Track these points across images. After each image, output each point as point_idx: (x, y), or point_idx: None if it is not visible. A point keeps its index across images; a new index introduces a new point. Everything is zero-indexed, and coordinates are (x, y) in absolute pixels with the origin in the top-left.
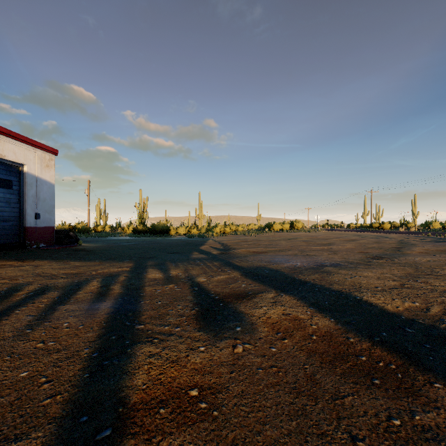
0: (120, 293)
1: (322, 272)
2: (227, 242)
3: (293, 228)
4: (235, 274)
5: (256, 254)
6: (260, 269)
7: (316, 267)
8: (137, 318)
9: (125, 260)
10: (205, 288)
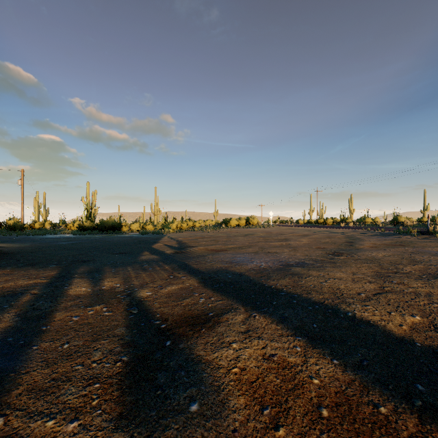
0: (6, 329)
1: (292, 275)
2: (183, 239)
3: (248, 224)
4: (191, 281)
5: (214, 252)
6: (222, 273)
7: (283, 267)
8: (1, 396)
9: (49, 265)
10: (148, 308)
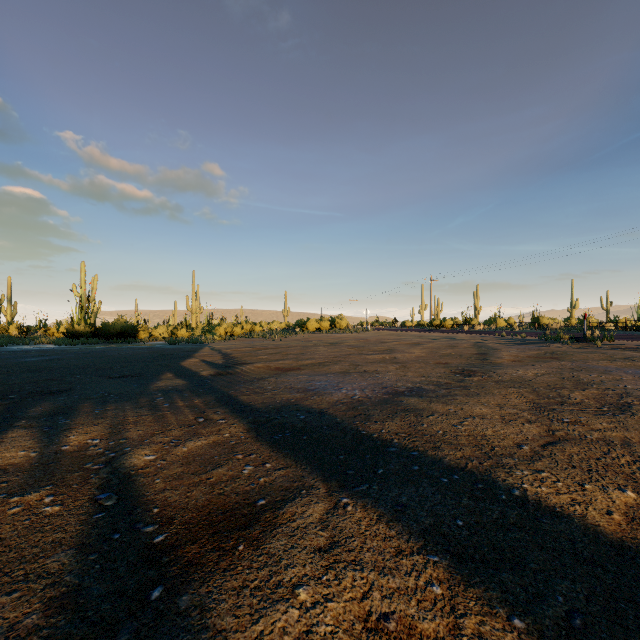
0: None
1: (405, 412)
2: (234, 352)
3: (334, 328)
4: (233, 429)
5: (280, 372)
6: (289, 411)
7: (389, 398)
8: None
9: None
10: (139, 492)
